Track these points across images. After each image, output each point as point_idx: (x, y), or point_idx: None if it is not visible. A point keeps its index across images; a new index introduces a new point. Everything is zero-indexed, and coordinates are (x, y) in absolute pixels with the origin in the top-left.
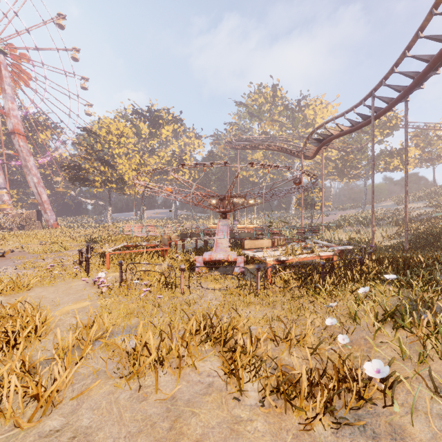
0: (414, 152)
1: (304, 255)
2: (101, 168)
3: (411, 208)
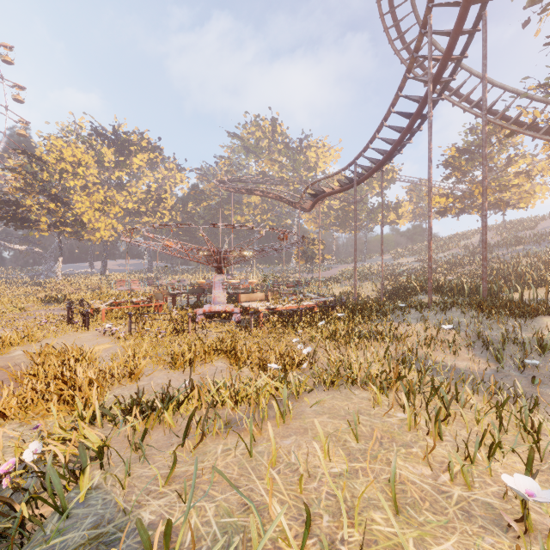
0: (408, 207)
1: (290, 304)
2: (49, 206)
3: (404, 262)
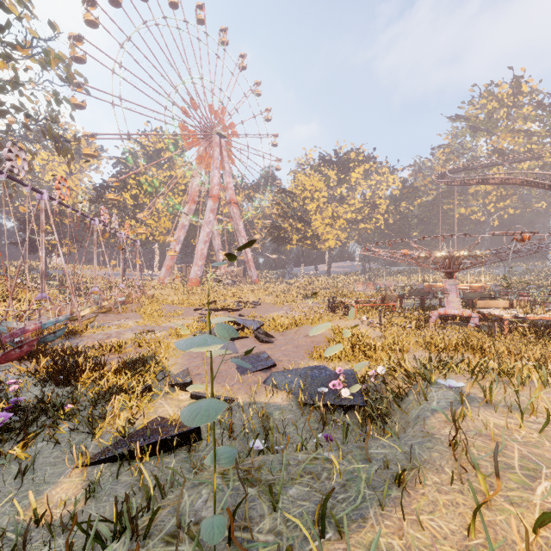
0: None
1: (546, 315)
2: (297, 226)
3: None
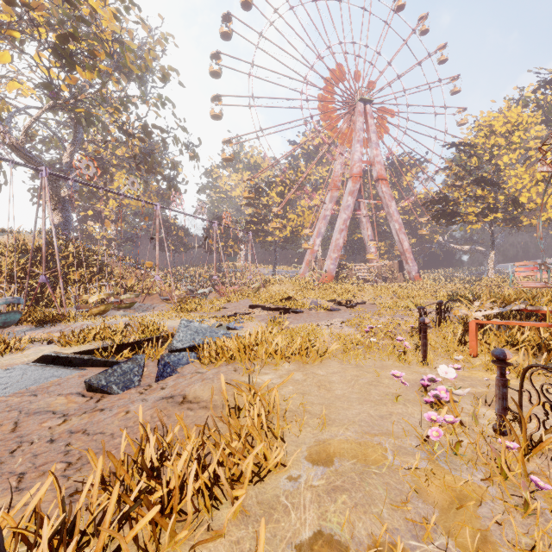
0: None
1: None
2: (476, 193)
3: None
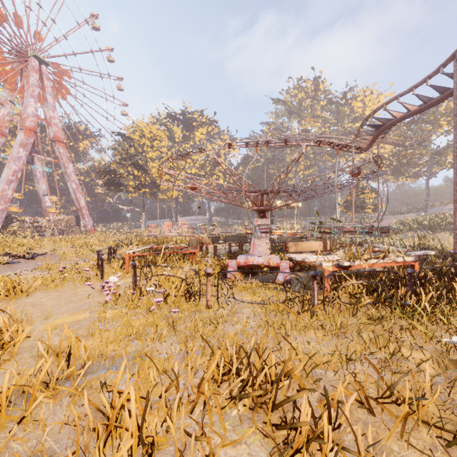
0: None
1: (373, 260)
2: (134, 173)
3: None
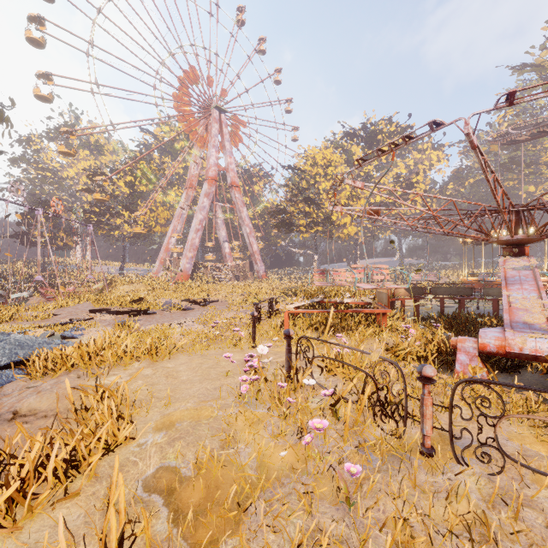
0: None
1: None
2: (305, 209)
3: None
